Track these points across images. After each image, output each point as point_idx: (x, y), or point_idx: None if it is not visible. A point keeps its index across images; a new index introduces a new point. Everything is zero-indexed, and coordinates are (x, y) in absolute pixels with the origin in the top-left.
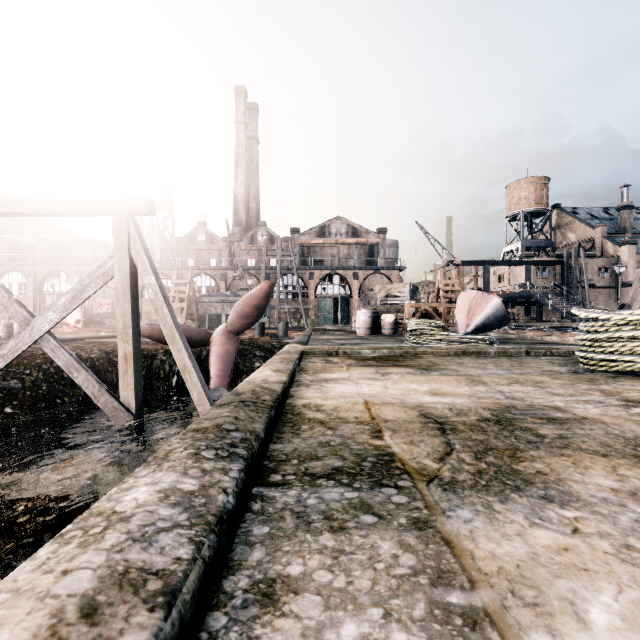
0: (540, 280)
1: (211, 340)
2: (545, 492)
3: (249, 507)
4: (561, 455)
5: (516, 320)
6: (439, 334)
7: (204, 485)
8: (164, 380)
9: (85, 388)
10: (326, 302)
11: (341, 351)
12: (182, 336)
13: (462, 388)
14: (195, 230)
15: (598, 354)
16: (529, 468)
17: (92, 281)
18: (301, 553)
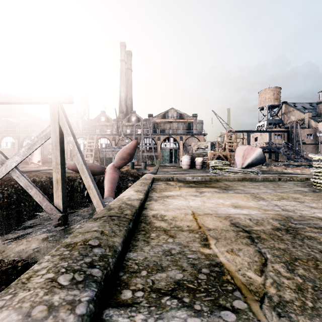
0: (276, 140)
1: (105, 171)
2: None
3: None
4: None
5: None
6: (227, 168)
7: None
8: (80, 193)
9: (35, 198)
10: (166, 152)
11: (175, 178)
12: (88, 169)
13: (251, 202)
14: (100, 115)
15: None
16: None
17: (39, 139)
18: None
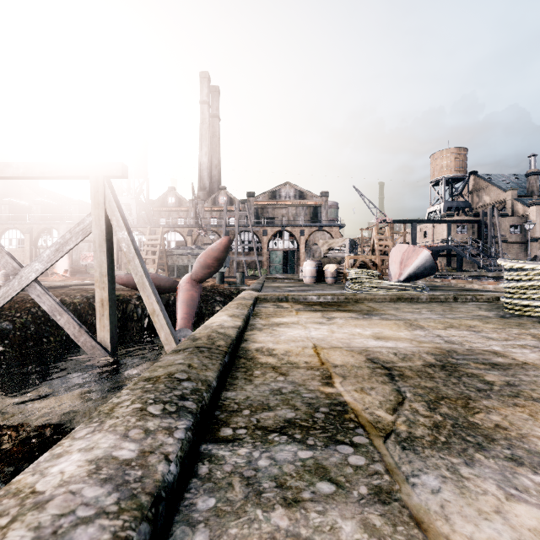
0: (460, 236)
1: (178, 287)
2: (511, 452)
3: (195, 470)
4: (515, 405)
5: (439, 270)
6: (375, 282)
7: (144, 451)
8: (137, 322)
9: (67, 329)
10: (277, 255)
11: (290, 297)
12: (151, 284)
13: (403, 332)
14: (166, 194)
15: (523, 300)
16: (486, 421)
17: (73, 236)
18: (250, 538)
